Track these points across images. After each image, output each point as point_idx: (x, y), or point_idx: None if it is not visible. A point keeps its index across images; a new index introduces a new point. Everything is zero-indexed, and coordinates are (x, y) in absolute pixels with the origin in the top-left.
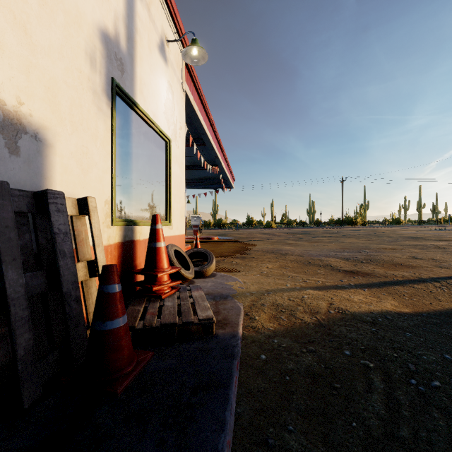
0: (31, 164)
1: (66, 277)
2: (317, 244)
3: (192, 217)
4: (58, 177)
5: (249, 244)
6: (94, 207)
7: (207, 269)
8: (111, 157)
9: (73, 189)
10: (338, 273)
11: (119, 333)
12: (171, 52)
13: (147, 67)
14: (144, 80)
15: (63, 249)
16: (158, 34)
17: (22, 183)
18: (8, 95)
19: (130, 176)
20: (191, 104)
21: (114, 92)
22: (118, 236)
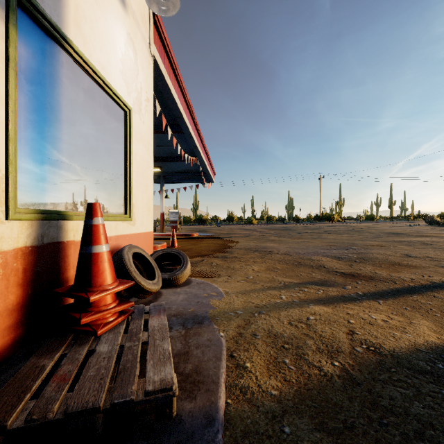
0: None
1: None
2: (301, 240)
3: (170, 212)
4: None
5: (231, 241)
6: None
7: (180, 276)
8: (5, 105)
9: None
10: (337, 277)
11: None
12: None
13: None
14: (84, 12)
15: None
16: None
17: None
18: None
19: (56, 145)
20: (162, 76)
21: None
22: (24, 237)
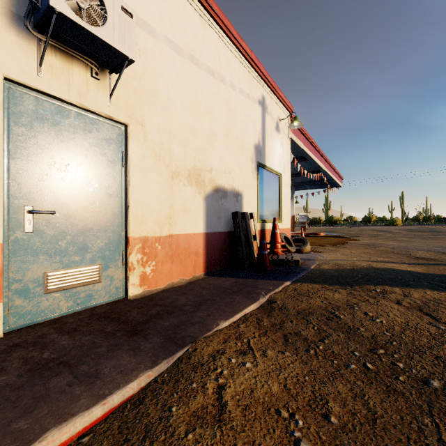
0: (240, 204)
1: (250, 238)
2: (432, 241)
3: (300, 215)
4: (244, 206)
5: (352, 239)
6: (254, 216)
7: (304, 248)
8: (257, 194)
9: (247, 210)
10: (407, 258)
11: (266, 255)
12: (282, 123)
13: (270, 144)
14: (269, 152)
15: (249, 230)
16: (275, 121)
17: (238, 210)
18: (236, 186)
19: (263, 200)
20: (295, 142)
21: (258, 167)
22: (259, 227)
